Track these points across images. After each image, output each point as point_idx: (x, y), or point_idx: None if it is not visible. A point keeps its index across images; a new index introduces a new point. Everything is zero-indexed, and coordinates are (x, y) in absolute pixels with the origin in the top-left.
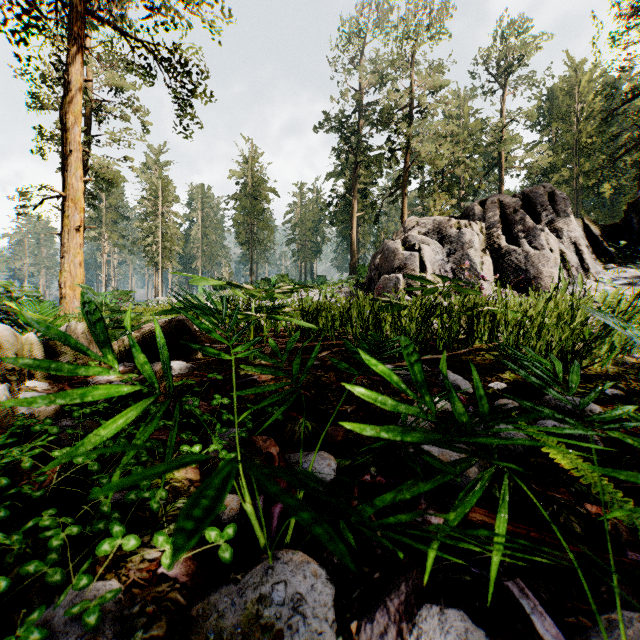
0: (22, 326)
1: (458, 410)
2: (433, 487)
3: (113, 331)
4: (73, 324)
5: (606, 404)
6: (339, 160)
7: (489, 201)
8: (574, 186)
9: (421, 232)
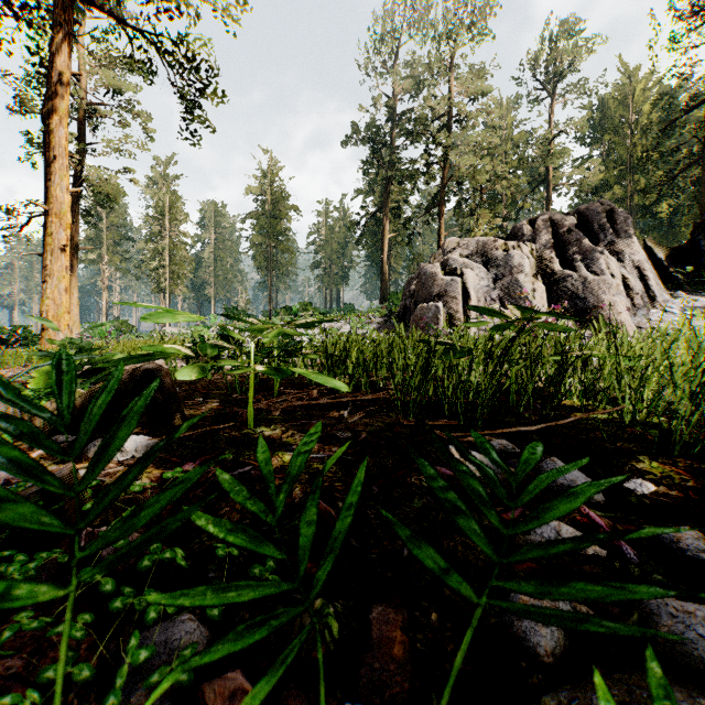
0: None
1: None
2: None
3: None
4: None
5: None
6: (368, 175)
7: (540, 220)
8: (628, 205)
9: (463, 254)
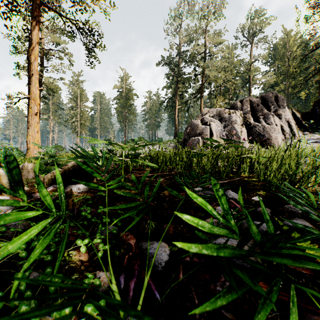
0: (0, 165)
1: (254, 231)
2: (242, 293)
3: (50, 167)
4: (26, 164)
5: (319, 210)
6: (169, 80)
7: (244, 100)
8: (286, 93)
9: (210, 116)
